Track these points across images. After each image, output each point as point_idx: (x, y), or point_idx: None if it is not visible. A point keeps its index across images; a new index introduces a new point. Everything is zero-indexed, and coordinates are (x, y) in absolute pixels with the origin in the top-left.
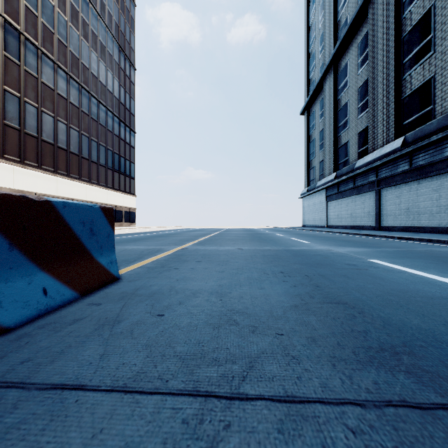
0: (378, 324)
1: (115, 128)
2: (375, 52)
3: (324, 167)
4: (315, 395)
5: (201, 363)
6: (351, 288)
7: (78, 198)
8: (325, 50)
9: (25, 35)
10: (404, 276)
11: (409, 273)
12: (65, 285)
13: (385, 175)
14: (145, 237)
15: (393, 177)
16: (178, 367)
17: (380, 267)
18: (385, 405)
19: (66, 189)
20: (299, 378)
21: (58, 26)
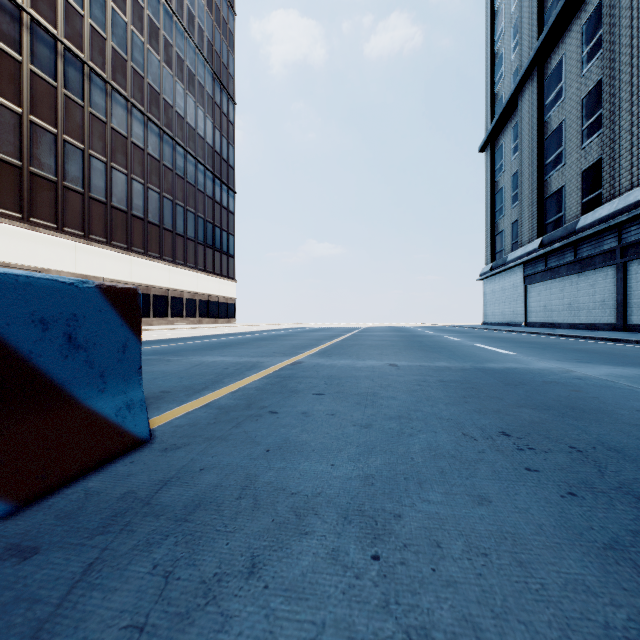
0: None
1: (207, 187)
2: (616, 34)
3: (520, 231)
4: None
5: None
6: None
7: (159, 285)
8: (522, 45)
9: (90, 65)
10: None
11: None
12: None
13: (636, 238)
14: (242, 341)
15: None
16: None
17: None
18: None
19: (143, 272)
20: None
21: (132, 51)
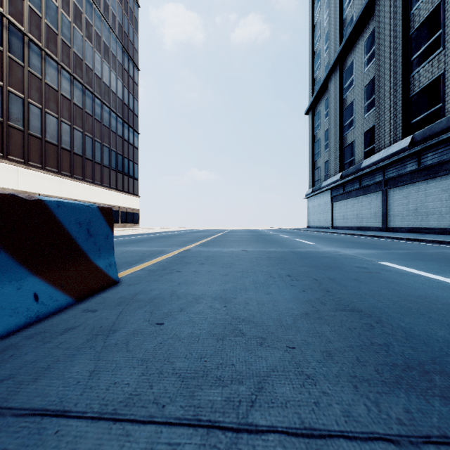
0: (399, 336)
1: (118, 129)
2: (382, 50)
3: (329, 167)
4: (337, 427)
5: (203, 383)
6: (365, 294)
7: (82, 199)
8: (331, 49)
9: (29, 36)
10: (419, 281)
11: (425, 277)
12: (59, 290)
13: (392, 175)
14: (148, 238)
15: (400, 177)
16: (177, 388)
17: (392, 270)
18: (423, 442)
19: (70, 190)
20: (317, 404)
21: (62, 27)
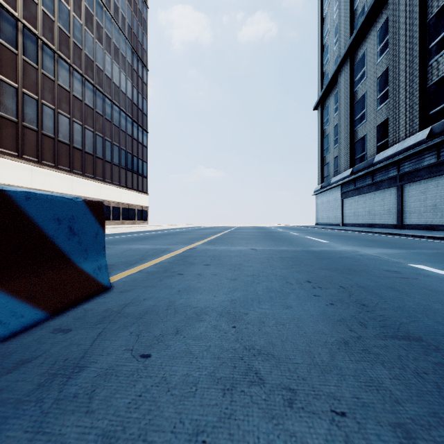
0: None
1: (128, 128)
2: (396, 39)
3: (339, 163)
4: None
5: None
6: (413, 310)
7: (93, 197)
8: (341, 41)
9: (42, 39)
10: None
11: None
12: (26, 303)
13: (408, 169)
14: (155, 235)
15: (417, 171)
16: None
17: (432, 276)
18: None
19: (81, 188)
20: None
21: (74, 30)
